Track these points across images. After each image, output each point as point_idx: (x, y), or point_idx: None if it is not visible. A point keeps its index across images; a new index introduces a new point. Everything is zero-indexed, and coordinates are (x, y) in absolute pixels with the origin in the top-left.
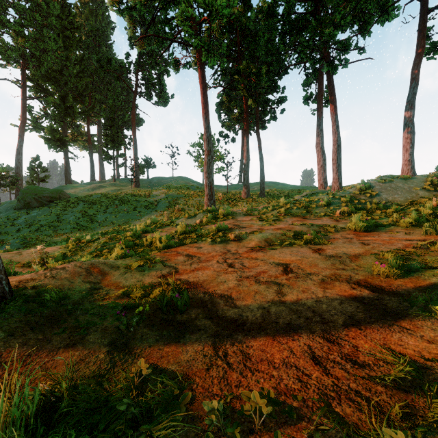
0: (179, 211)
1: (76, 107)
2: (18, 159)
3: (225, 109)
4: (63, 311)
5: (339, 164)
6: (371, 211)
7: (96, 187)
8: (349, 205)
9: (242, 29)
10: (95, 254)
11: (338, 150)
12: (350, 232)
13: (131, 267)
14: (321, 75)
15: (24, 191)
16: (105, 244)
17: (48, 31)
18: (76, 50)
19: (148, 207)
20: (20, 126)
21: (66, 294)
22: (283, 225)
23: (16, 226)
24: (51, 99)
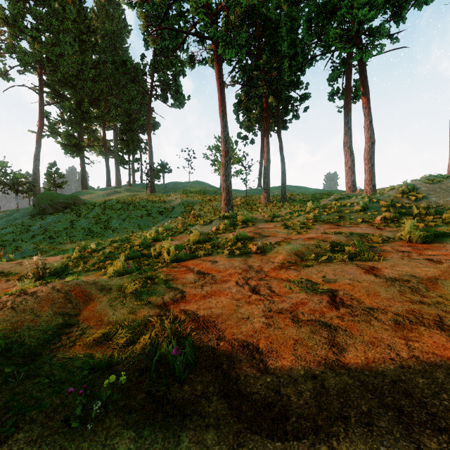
0: (195, 217)
1: (92, 112)
2: (36, 165)
3: (244, 109)
4: (1, 372)
5: (372, 164)
6: (419, 217)
7: (111, 193)
8: (391, 210)
9: (262, 21)
10: (97, 266)
11: (371, 149)
12: (402, 243)
13: (125, 289)
14: (349, 68)
15: (40, 197)
16: (109, 254)
17: (65, 36)
18: (92, 54)
19: (163, 213)
20: (38, 133)
21: (19, 338)
22: (314, 234)
23: (31, 233)
24: (67, 104)
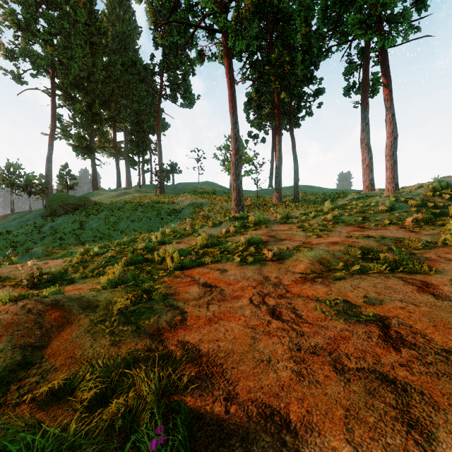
0: (204, 218)
1: (102, 114)
2: (48, 167)
3: (254, 106)
4: None
5: (394, 161)
6: None
7: (120, 194)
8: (424, 210)
9: (274, 13)
10: (96, 272)
11: (394, 144)
12: (448, 249)
13: (113, 308)
14: (366, 60)
15: (51, 198)
16: (111, 259)
17: (76, 38)
18: (102, 56)
19: (172, 214)
20: (50, 135)
21: None
22: (338, 237)
23: (42, 234)
24: (78, 106)
